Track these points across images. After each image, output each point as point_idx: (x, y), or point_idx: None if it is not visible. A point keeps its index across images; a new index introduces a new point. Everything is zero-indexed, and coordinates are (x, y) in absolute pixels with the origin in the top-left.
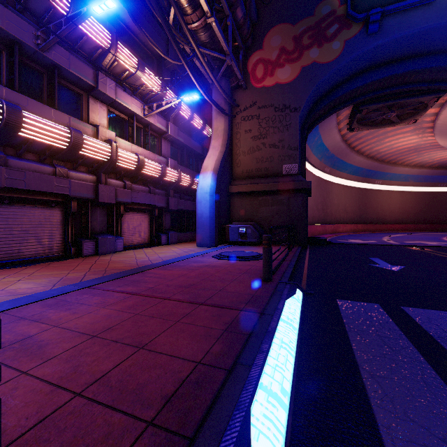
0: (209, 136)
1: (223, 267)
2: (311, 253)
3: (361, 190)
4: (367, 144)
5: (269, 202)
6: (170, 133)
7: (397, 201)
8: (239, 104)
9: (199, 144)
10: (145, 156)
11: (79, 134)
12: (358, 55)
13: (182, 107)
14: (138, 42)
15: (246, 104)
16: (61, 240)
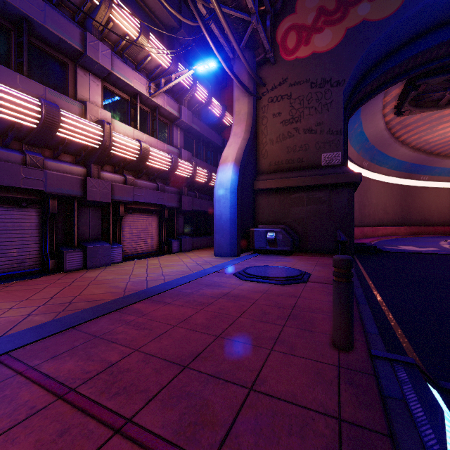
0: (230, 125)
1: (251, 300)
2: (366, 268)
3: (403, 187)
4: (414, 133)
5: (304, 200)
6: (183, 119)
7: (446, 200)
8: (265, 83)
9: (218, 135)
10: (152, 144)
11: (55, 108)
12: (426, 5)
13: (198, 88)
14: (144, 8)
15: (275, 82)
16: (36, 250)
